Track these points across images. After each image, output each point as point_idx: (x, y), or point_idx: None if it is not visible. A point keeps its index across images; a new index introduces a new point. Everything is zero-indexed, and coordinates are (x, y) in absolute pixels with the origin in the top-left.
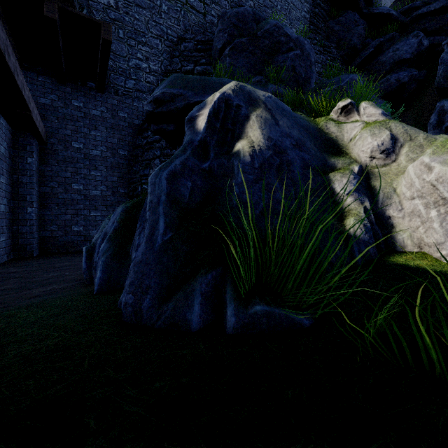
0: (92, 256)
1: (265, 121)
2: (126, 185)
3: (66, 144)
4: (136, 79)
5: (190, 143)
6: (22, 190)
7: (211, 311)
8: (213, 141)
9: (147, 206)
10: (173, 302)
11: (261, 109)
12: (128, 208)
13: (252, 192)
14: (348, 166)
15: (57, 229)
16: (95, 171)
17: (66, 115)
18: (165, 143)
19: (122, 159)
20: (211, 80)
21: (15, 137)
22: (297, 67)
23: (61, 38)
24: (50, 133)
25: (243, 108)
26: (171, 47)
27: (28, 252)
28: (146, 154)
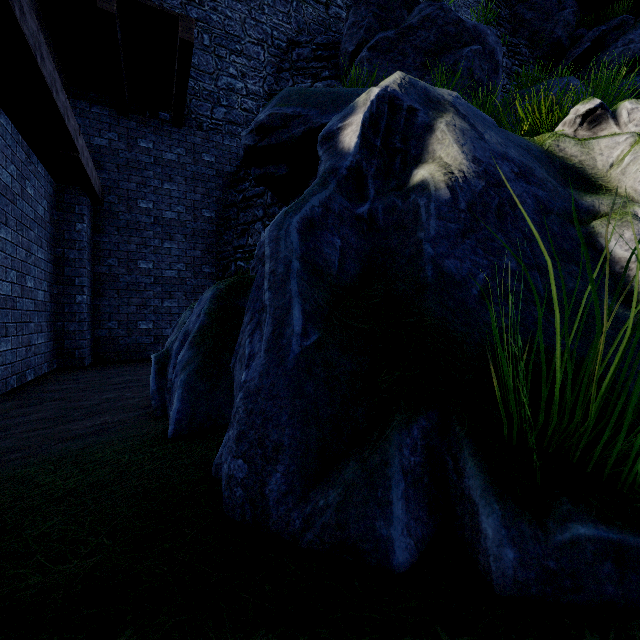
0: (164, 370)
1: (462, 132)
2: (213, 263)
3: (129, 203)
4: (227, 106)
5: (333, 172)
6: (69, 269)
7: (426, 514)
8: (371, 168)
9: (265, 282)
10: (339, 490)
11: (451, 114)
12: (222, 292)
13: (459, 255)
14: (623, 209)
15: (116, 327)
16: (170, 242)
17: (129, 161)
18: (270, 198)
19: (208, 223)
20: (344, 91)
21: (59, 194)
22: (475, 71)
23: (121, 46)
24: (107, 188)
25: (419, 112)
26: (278, 56)
27: (77, 359)
28: (242, 215)
